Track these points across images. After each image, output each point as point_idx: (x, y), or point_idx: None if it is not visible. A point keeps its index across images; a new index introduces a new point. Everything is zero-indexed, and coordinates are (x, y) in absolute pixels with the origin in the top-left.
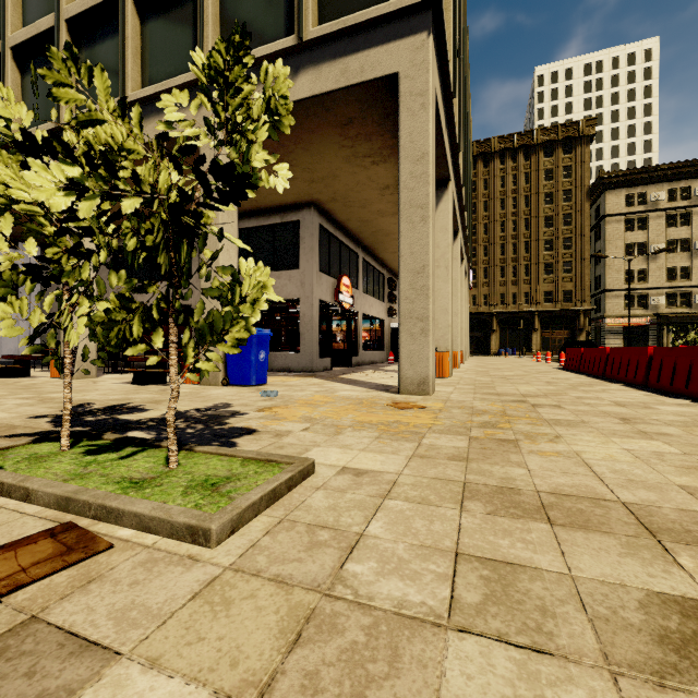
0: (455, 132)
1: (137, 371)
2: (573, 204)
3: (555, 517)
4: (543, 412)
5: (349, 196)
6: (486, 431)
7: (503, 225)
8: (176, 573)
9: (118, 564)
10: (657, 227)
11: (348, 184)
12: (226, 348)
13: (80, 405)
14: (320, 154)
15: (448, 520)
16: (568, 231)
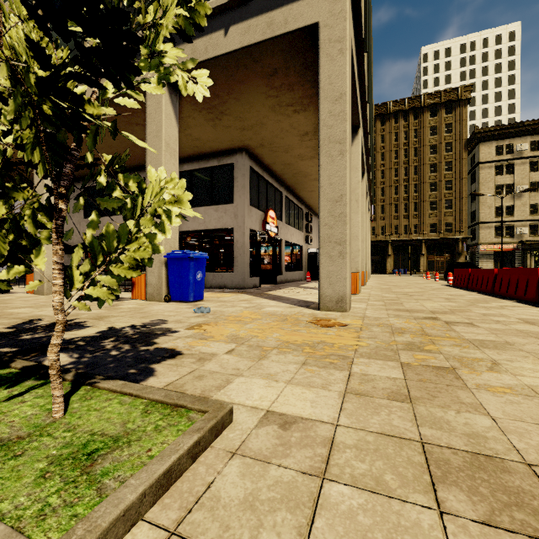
0: (364, 85)
1: None
2: (453, 154)
3: None
4: (461, 331)
5: (274, 142)
6: (416, 355)
7: (396, 171)
8: None
9: None
10: (521, 171)
11: (273, 131)
12: (122, 270)
13: (29, 321)
14: (249, 103)
15: None
16: (449, 176)
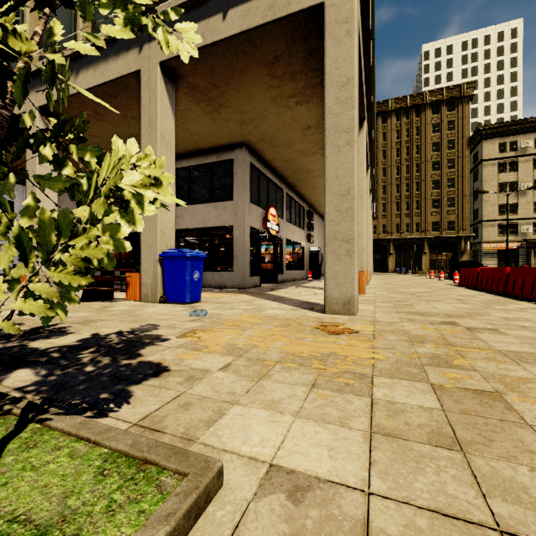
0: (370, 75)
1: (85, 289)
2: (455, 151)
3: None
4: (489, 340)
5: (275, 137)
6: (446, 372)
7: (398, 169)
8: None
9: None
10: (525, 169)
11: (274, 125)
12: (65, 275)
13: None
14: (249, 95)
15: None
16: (452, 173)
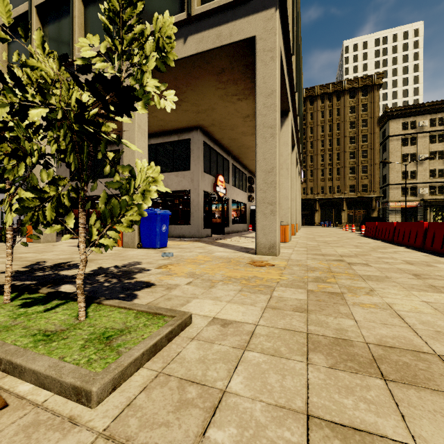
0: (293, 79)
1: None
2: (368, 128)
3: (387, 372)
4: (357, 269)
5: (223, 122)
6: (319, 285)
7: (323, 142)
8: (51, 441)
9: (3, 428)
10: (423, 143)
11: (222, 114)
12: (122, 228)
13: (37, 263)
14: (203, 93)
15: (298, 375)
16: (365, 146)
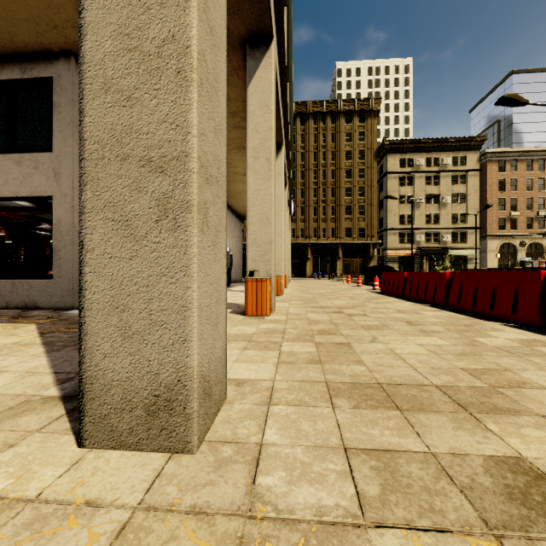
0: None
1: None
2: (365, 162)
3: None
4: None
5: None
6: None
7: (315, 173)
8: None
9: None
10: (419, 184)
11: None
12: None
13: None
14: None
15: None
16: (362, 182)
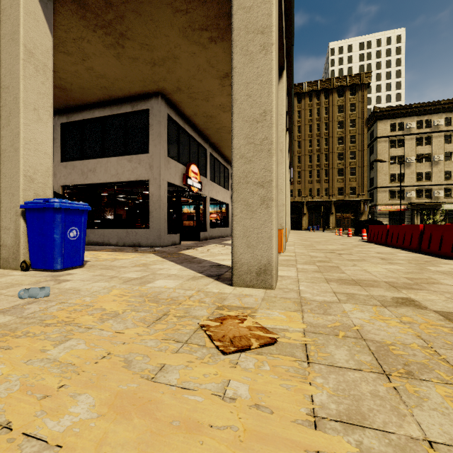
0: (290, 17)
1: None
2: (356, 129)
3: None
4: None
5: (192, 86)
6: None
7: (310, 142)
8: None
9: None
10: (410, 145)
11: (189, 70)
12: None
13: None
14: (154, 22)
15: None
16: (353, 147)
